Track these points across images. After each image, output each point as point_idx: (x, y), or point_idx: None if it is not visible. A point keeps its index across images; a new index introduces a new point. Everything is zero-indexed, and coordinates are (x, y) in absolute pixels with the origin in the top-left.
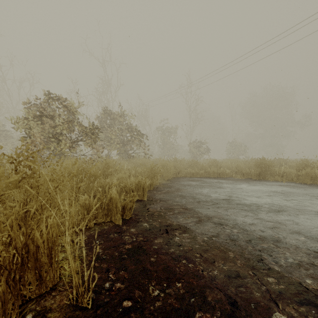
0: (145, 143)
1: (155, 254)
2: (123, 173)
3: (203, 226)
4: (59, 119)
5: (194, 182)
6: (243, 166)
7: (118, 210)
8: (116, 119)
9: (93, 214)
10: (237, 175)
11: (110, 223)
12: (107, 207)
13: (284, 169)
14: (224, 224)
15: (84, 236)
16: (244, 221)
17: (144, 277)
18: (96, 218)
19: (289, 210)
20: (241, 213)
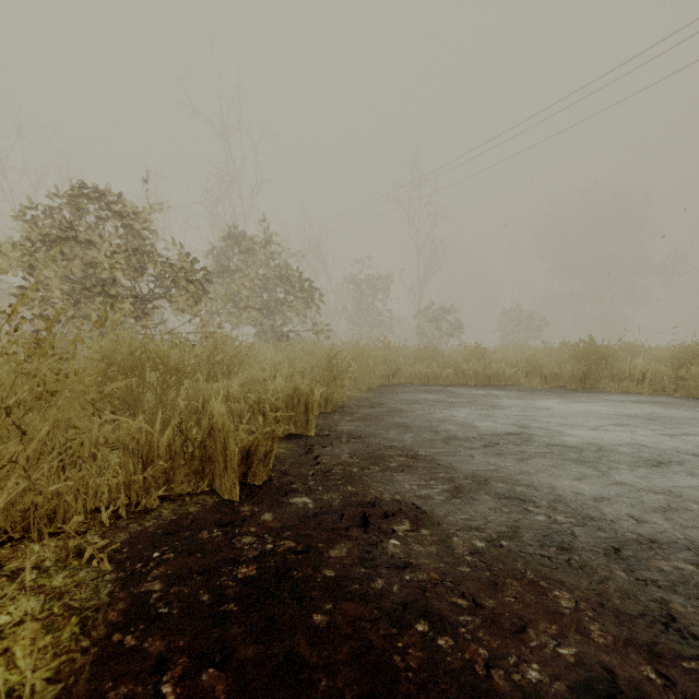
0: (317, 310)
1: (329, 599)
2: (258, 370)
3: (469, 504)
4: (112, 246)
5: (431, 394)
6: (544, 359)
7: (228, 461)
8: (250, 252)
9: (161, 472)
10: (530, 380)
11: (207, 496)
12: (201, 452)
13: (643, 364)
14: (524, 500)
15: (122, 537)
16: (576, 490)
17: (285, 697)
18: (167, 484)
19: (687, 462)
20: (563, 468)
